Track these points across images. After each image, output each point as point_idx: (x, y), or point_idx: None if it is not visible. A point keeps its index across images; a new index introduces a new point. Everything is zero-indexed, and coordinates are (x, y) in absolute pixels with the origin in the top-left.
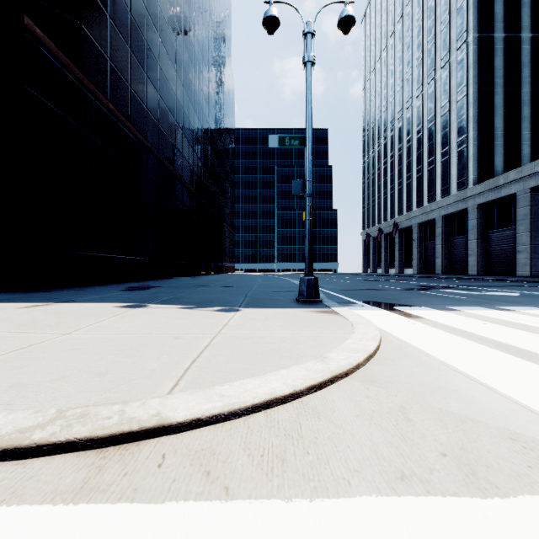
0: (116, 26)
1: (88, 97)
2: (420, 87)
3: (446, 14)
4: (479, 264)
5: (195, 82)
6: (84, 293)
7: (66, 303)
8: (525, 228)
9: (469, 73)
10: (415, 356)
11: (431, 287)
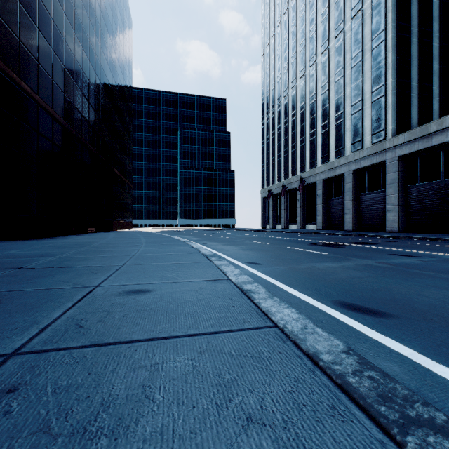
0: None
1: None
2: (326, 42)
3: None
4: (400, 221)
5: None
6: None
7: None
8: None
9: (387, 17)
10: None
11: None
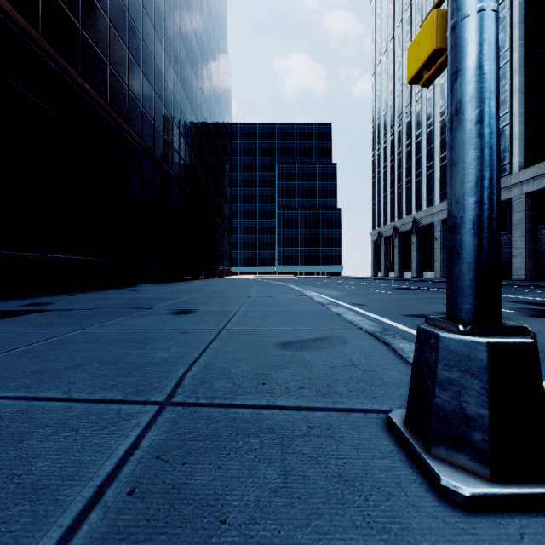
0: None
1: None
2: None
3: None
4: (528, 267)
5: (176, 35)
6: None
7: None
8: None
9: (513, 34)
10: None
11: None
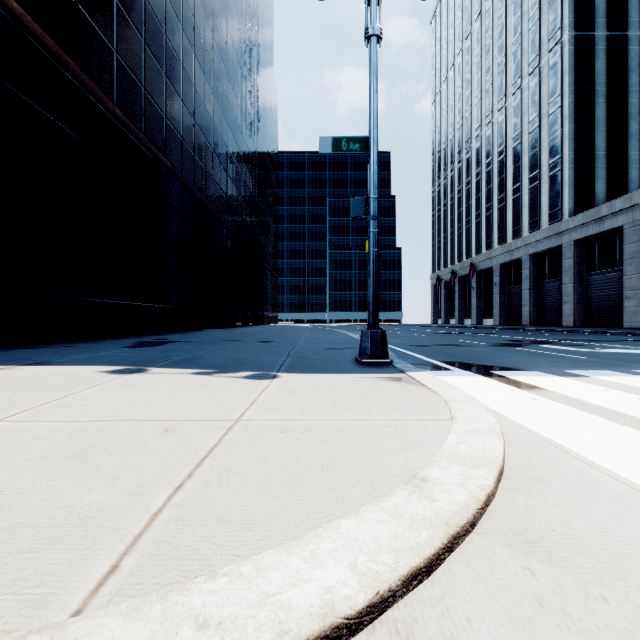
0: (125, 11)
1: (87, 97)
2: (503, 98)
3: (535, 9)
4: (576, 314)
5: (229, 90)
6: (73, 351)
7: (34, 366)
8: (635, 269)
9: (564, 80)
10: (576, 470)
11: (526, 342)
